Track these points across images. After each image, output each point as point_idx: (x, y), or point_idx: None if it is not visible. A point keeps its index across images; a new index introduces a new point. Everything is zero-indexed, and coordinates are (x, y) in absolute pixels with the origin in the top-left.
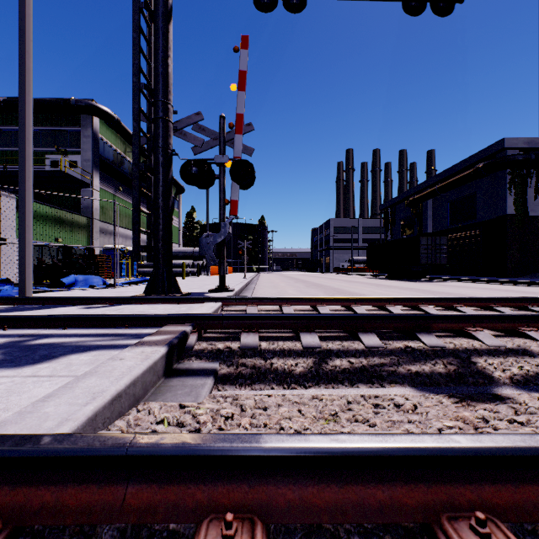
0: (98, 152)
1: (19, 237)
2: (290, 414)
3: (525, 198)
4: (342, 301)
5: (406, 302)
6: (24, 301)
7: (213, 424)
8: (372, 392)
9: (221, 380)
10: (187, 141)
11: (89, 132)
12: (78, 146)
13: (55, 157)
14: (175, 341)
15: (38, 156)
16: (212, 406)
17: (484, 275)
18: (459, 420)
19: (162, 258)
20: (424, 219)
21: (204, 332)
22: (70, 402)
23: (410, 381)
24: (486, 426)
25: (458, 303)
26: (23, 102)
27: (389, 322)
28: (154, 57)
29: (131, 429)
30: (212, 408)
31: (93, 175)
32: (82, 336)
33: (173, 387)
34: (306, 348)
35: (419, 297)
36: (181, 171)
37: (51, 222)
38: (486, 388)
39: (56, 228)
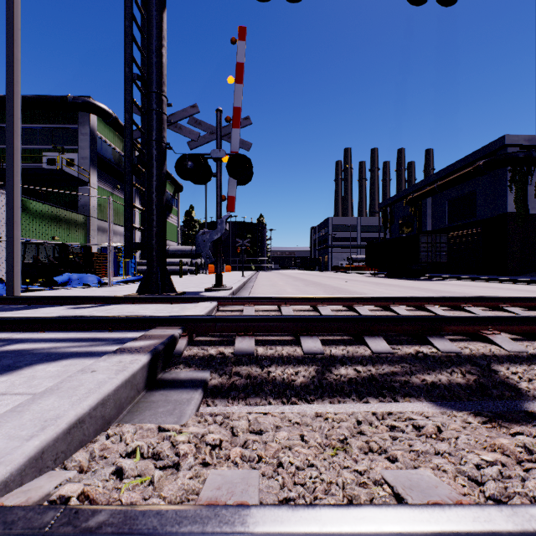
0: (95, 149)
1: (7, 233)
2: (290, 442)
3: (526, 196)
4: (343, 301)
5: (411, 302)
6: (8, 301)
7: (195, 458)
8: (385, 408)
9: (211, 393)
10: (182, 134)
11: (87, 130)
12: (76, 144)
13: (52, 155)
14: (160, 347)
15: (35, 153)
16: (197, 430)
17: (484, 274)
18: (498, 452)
19: (156, 256)
20: (424, 217)
21: (196, 335)
22: (11, 434)
23: (427, 394)
24: (535, 461)
25: (466, 303)
26: (10, 93)
27: (397, 324)
28: (147, 47)
29: (90, 468)
30: (197, 433)
31: (90, 173)
32: (58, 341)
33: (153, 404)
34: (308, 354)
35: (425, 297)
36: (176, 166)
37: (48, 220)
38: (515, 403)
39: (53, 226)
